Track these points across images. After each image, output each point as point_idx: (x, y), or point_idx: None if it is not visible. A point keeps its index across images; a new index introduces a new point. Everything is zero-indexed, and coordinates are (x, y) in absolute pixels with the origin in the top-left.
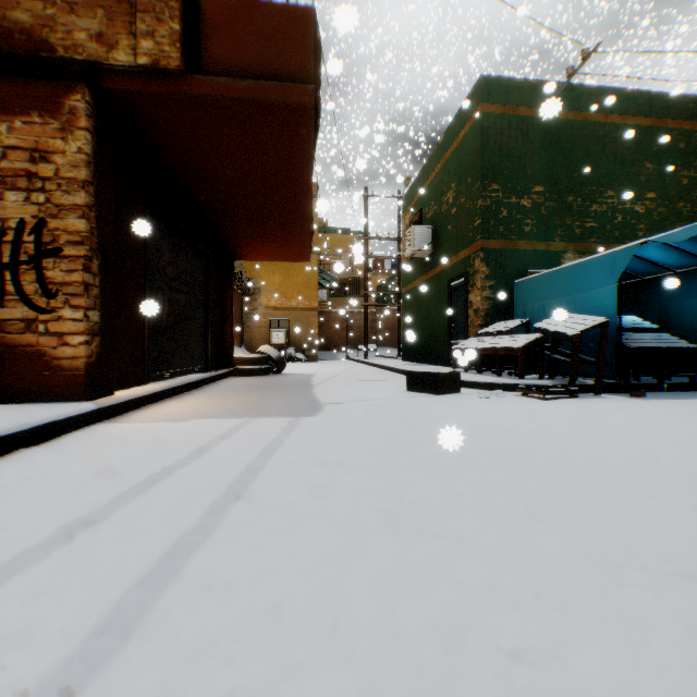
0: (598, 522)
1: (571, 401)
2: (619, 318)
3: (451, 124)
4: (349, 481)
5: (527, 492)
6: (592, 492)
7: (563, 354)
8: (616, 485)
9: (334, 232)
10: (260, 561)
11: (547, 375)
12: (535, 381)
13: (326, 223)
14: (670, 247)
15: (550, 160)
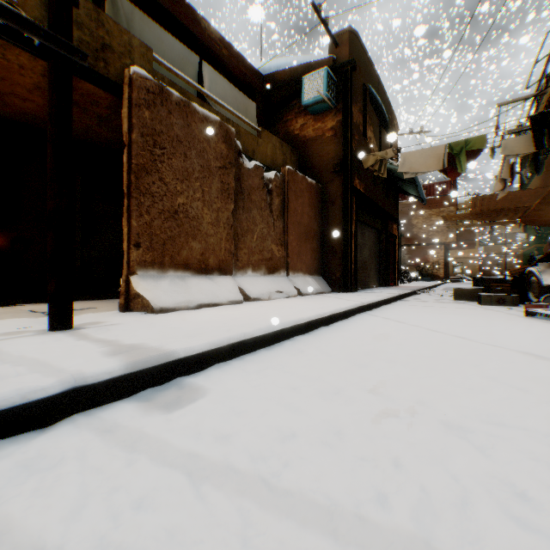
0: None
1: None
2: None
3: None
4: None
5: None
6: None
7: None
8: None
9: None
10: None
11: None
12: None
13: None
14: None
15: None
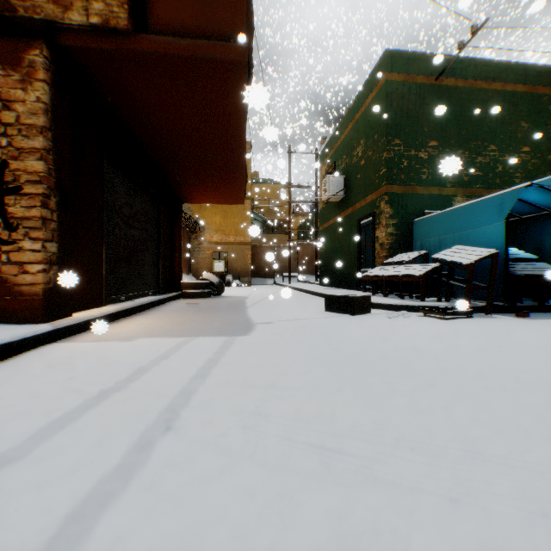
0: (547, 461)
1: (467, 321)
2: (506, 250)
3: (360, 91)
4: (279, 407)
5: (459, 421)
6: (525, 421)
7: (458, 280)
8: (546, 412)
9: (264, 182)
10: (180, 523)
11: (442, 298)
12: (434, 303)
13: (257, 175)
14: (547, 191)
15: (443, 120)
